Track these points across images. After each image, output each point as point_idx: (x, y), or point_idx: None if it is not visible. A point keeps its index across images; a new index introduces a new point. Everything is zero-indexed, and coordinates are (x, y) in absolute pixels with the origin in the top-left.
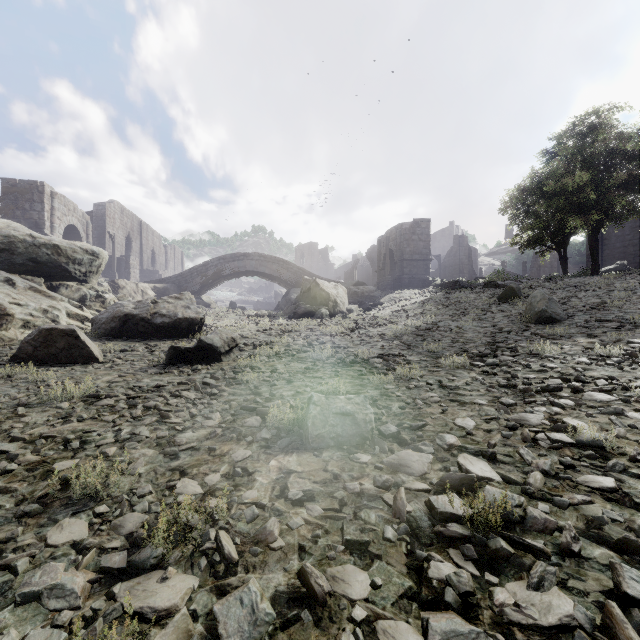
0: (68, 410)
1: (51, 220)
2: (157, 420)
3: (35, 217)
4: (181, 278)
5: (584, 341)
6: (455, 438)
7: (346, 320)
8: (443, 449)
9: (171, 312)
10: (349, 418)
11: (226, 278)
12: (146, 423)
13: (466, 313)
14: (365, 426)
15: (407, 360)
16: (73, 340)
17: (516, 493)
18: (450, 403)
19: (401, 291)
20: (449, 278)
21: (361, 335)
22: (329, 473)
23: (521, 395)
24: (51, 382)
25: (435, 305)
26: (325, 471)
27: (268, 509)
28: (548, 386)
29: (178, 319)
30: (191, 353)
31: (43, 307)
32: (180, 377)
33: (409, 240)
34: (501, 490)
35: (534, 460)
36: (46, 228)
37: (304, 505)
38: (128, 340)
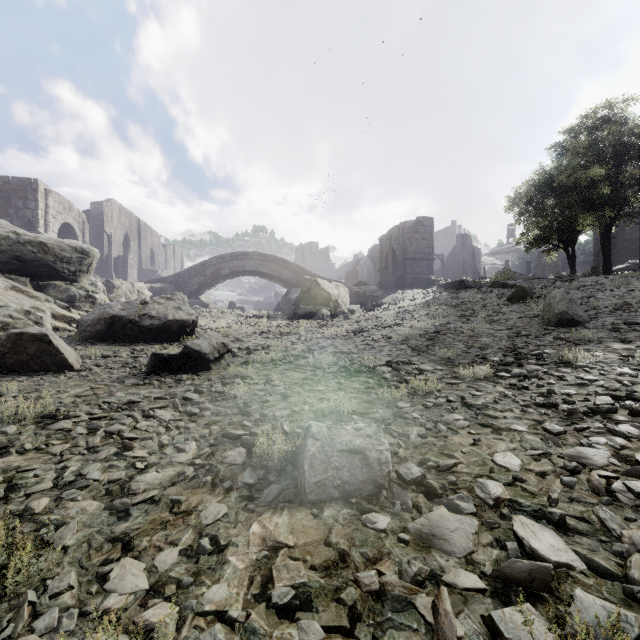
0: (13, 436)
1: (45, 218)
2: (117, 452)
3: (29, 215)
4: (179, 278)
5: (618, 347)
6: (500, 487)
7: (348, 321)
8: (488, 505)
9: (161, 313)
10: (358, 457)
11: (225, 278)
12: (101, 457)
13: (475, 314)
14: (380, 469)
15: (419, 369)
16: (45, 346)
17: (617, 597)
18: (481, 429)
19: (404, 291)
20: (452, 278)
21: (365, 338)
22: (333, 549)
23: (567, 418)
24: (9, 396)
25: (441, 306)
26: (327, 545)
27: (240, 626)
28: (599, 407)
29: (168, 321)
30: (176, 361)
31: (25, 308)
32: (160, 390)
33: (412, 239)
34: (603, 602)
35: (624, 531)
36: (40, 226)
37: (295, 618)
38: (114, 344)
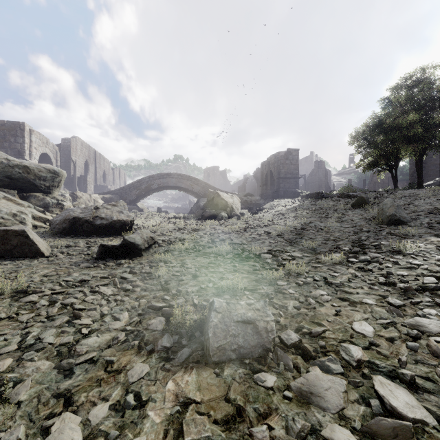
0: None
1: (30, 149)
2: (68, 320)
3: (18, 147)
4: (122, 191)
5: (434, 240)
6: (360, 350)
7: (240, 221)
8: (351, 366)
9: (108, 216)
10: (250, 326)
11: (154, 191)
12: (56, 324)
13: (329, 216)
14: (267, 336)
15: (292, 256)
16: (24, 239)
17: None
18: (340, 302)
19: (278, 200)
20: (311, 191)
21: (252, 233)
22: (231, 404)
23: (404, 294)
24: None
25: (304, 210)
26: (227, 401)
27: None
28: (428, 285)
29: (113, 221)
30: (117, 250)
31: (13, 212)
32: (105, 271)
33: (284, 164)
34: None
35: None
36: (26, 155)
37: None
38: (75, 237)
